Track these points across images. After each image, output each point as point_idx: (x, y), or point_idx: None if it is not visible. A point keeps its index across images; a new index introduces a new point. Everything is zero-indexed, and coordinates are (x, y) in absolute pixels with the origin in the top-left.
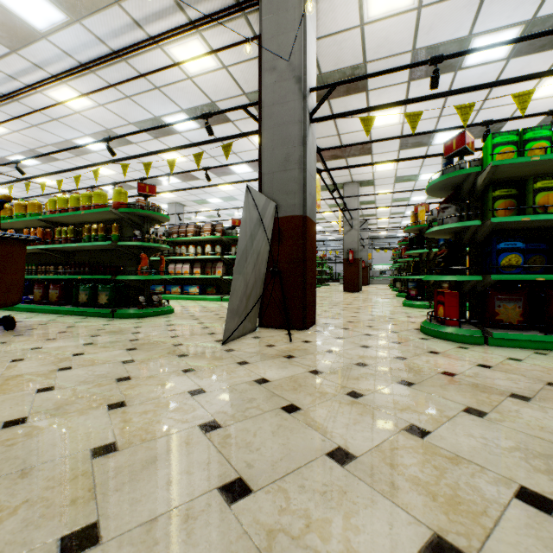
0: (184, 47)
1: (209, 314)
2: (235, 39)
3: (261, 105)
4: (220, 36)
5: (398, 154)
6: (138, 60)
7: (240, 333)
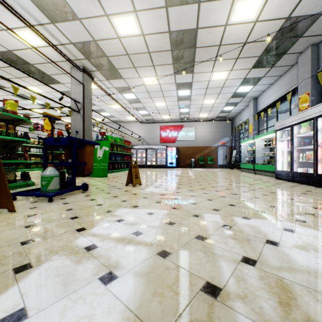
0: (36, 37)
1: (39, 180)
2: (53, 56)
3: (84, 107)
4: (52, 52)
5: (7, 95)
6: (3, 8)
7: (99, 176)
